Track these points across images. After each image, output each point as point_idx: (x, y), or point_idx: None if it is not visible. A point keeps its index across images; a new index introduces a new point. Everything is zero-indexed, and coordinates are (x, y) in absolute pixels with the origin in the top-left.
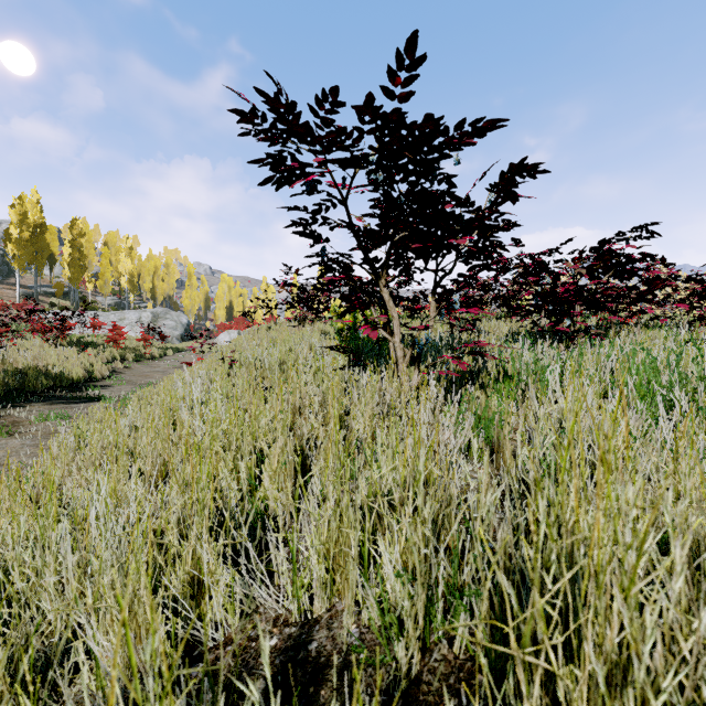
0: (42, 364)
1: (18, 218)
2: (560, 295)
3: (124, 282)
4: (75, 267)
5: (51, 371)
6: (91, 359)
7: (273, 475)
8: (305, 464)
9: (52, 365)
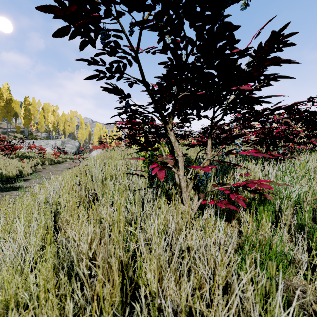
0: None
1: None
2: (275, 134)
3: (50, 126)
4: (26, 119)
5: None
6: (23, 165)
7: None
8: None
9: None
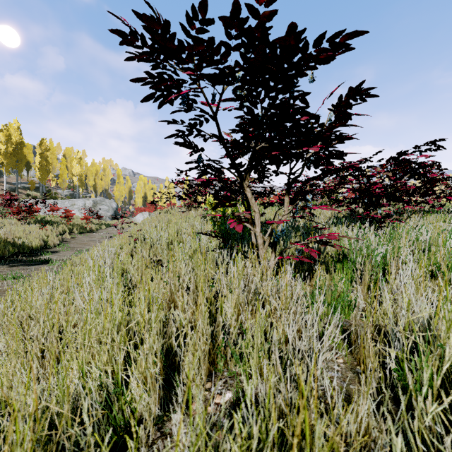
0: (11, 237)
1: (5, 139)
2: (373, 191)
3: (75, 181)
4: (43, 170)
5: (17, 242)
6: (47, 232)
7: (140, 377)
8: (173, 361)
9: (18, 238)
